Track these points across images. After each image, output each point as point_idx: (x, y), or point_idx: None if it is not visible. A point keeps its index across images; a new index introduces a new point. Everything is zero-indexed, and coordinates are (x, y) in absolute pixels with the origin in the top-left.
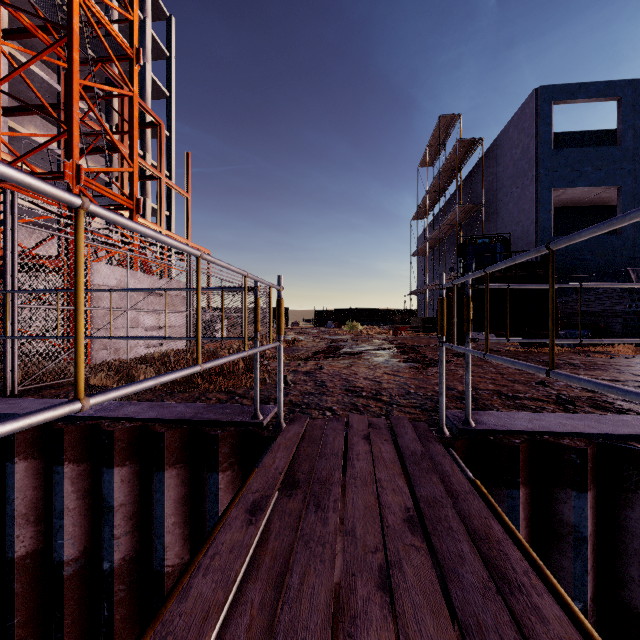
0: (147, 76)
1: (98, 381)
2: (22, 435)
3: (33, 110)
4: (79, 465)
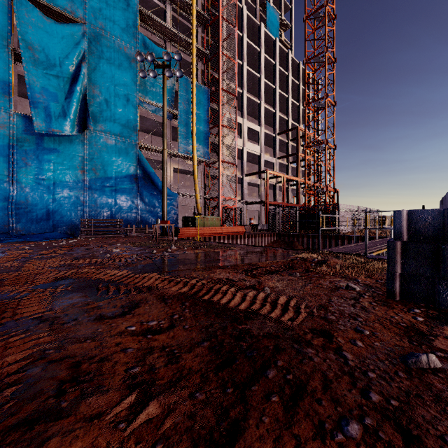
0: (310, 117)
1: (349, 234)
2: (352, 237)
3: (287, 156)
4: (360, 241)
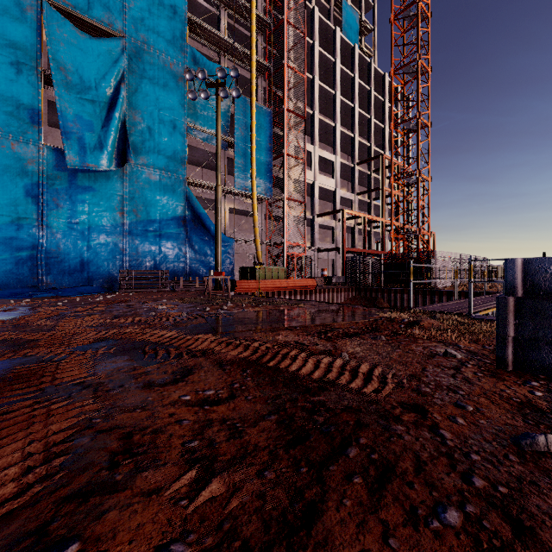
0: (398, 141)
1: (449, 289)
2: (453, 293)
3: (368, 191)
4: (463, 297)
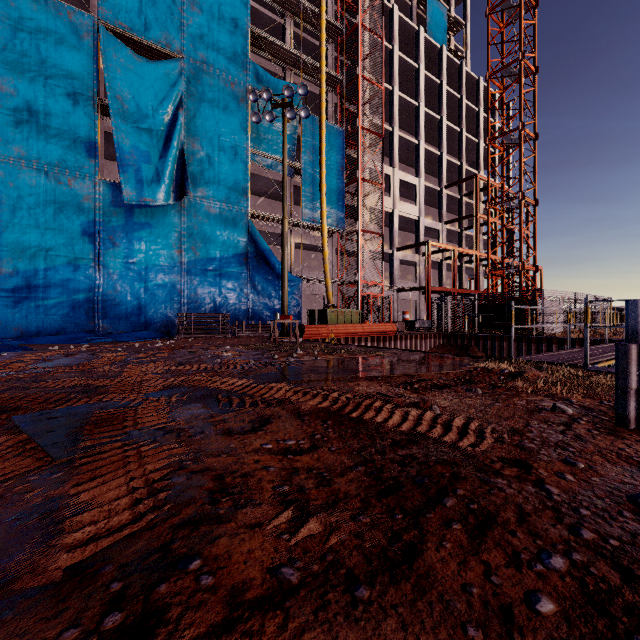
0: (496, 158)
1: (560, 336)
2: (565, 340)
3: (459, 219)
4: (579, 346)
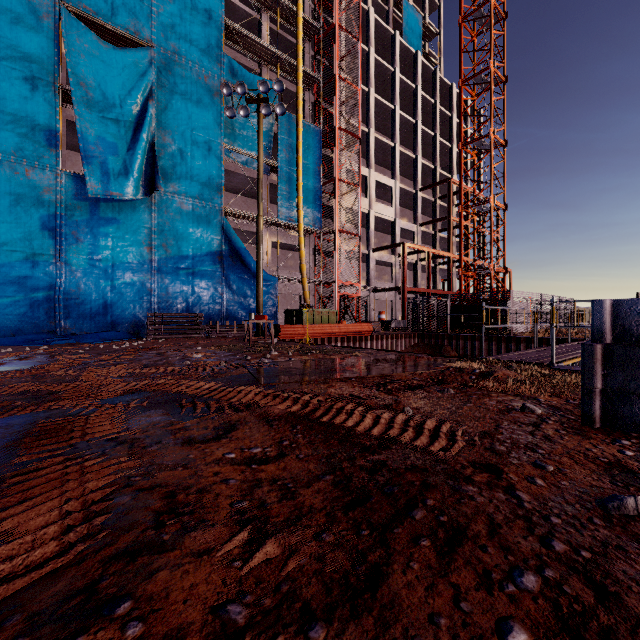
0: (468, 163)
1: (528, 335)
2: (532, 339)
3: (433, 222)
4: (544, 345)
